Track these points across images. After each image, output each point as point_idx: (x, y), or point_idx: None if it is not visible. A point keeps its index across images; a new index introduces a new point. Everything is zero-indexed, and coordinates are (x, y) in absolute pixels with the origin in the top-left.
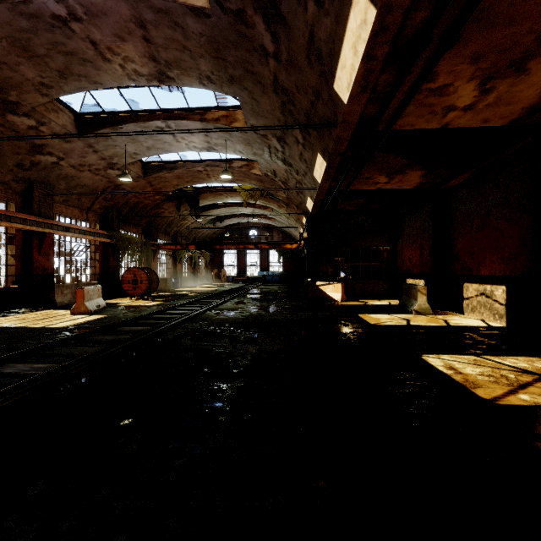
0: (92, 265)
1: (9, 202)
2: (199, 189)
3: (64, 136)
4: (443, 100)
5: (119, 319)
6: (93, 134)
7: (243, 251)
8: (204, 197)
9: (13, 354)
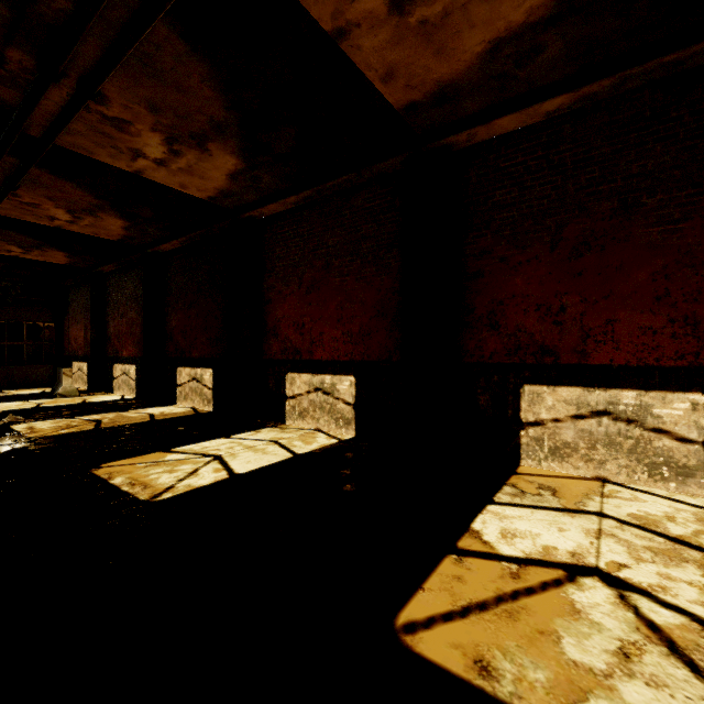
0: None
1: None
2: None
3: None
4: (41, 211)
5: None
6: None
7: None
8: None
9: None
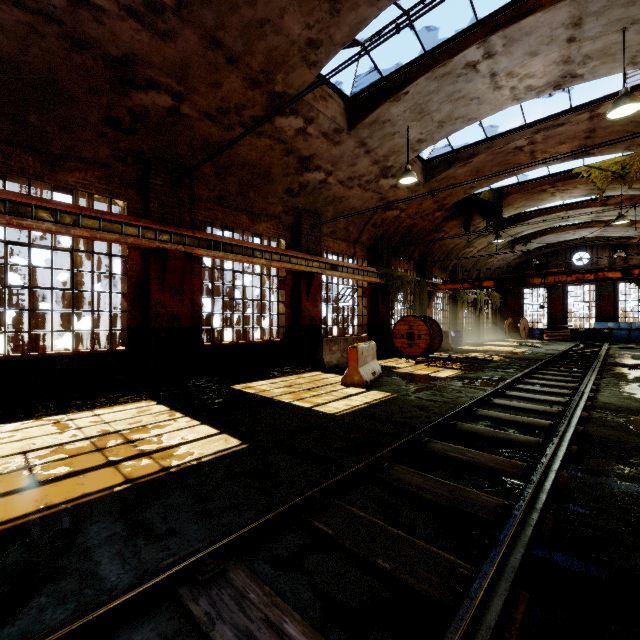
0: (359, 314)
1: (280, 239)
2: (502, 191)
3: (333, 135)
4: None
5: (415, 409)
6: (366, 121)
7: (559, 289)
8: (508, 202)
9: (251, 526)
